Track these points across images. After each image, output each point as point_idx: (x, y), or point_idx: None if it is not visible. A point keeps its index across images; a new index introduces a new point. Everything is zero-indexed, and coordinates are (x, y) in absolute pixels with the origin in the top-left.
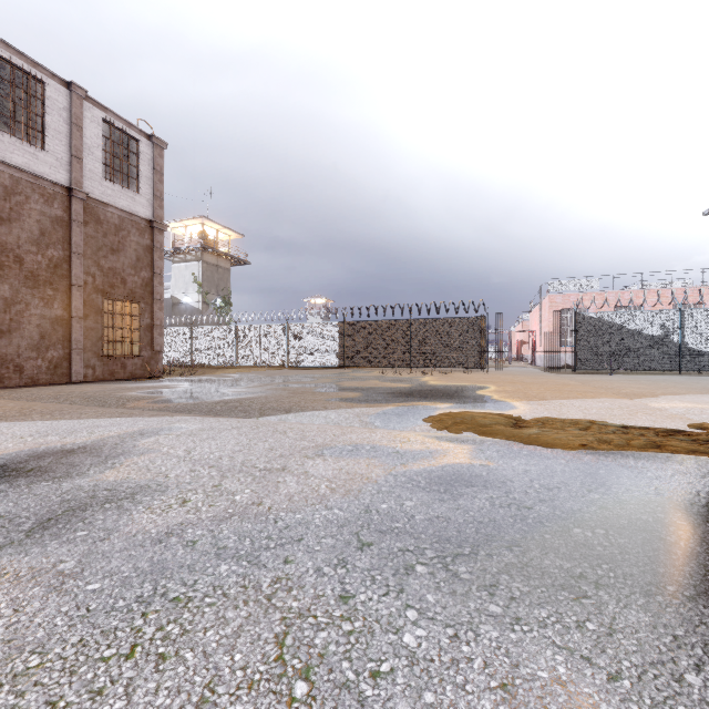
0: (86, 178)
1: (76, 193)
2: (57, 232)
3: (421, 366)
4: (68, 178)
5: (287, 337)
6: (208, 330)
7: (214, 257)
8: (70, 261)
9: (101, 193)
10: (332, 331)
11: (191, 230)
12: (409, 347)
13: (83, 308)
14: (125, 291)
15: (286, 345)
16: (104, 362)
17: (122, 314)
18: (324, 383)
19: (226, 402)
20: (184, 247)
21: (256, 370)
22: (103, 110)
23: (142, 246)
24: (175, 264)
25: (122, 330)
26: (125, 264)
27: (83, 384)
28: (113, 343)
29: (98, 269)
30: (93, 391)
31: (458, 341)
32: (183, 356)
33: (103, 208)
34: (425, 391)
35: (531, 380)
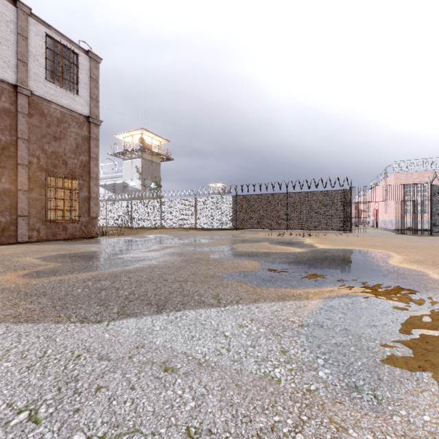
0: (32, 80)
1: (21, 89)
2: (4, 120)
3: (295, 228)
4: (14, 78)
5: (195, 207)
6: (142, 203)
7: (149, 155)
8: (16, 145)
9: (45, 92)
10: (227, 203)
11: (135, 139)
12: (286, 214)
13: (29, 183)
14: (66, 171)
15: (194, 212)
16: (48, 226)
17: (63, 188)
18: (219, 246)
19: (98, 279)
20: (130, 149)
21: (173, 231)
22: (47, 27)
23: (80, 136)
24: (125, 160)
25: (63, 201)
26: (66, 149)
27: (18, 245)
28: (55, 211)
29: (42, 152)
30: (4, 254)
31: (325, 209)
32: (126, 220)
33: (47, 104)
34: (328, 260)
35: (413, 244)
